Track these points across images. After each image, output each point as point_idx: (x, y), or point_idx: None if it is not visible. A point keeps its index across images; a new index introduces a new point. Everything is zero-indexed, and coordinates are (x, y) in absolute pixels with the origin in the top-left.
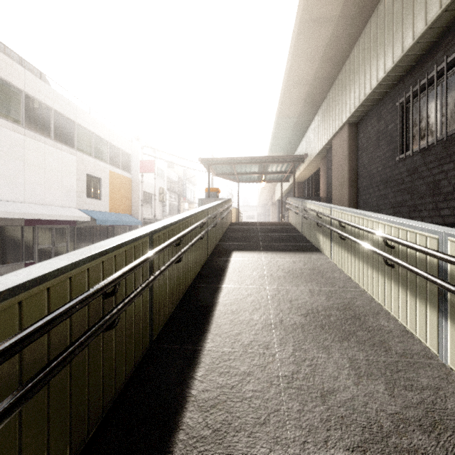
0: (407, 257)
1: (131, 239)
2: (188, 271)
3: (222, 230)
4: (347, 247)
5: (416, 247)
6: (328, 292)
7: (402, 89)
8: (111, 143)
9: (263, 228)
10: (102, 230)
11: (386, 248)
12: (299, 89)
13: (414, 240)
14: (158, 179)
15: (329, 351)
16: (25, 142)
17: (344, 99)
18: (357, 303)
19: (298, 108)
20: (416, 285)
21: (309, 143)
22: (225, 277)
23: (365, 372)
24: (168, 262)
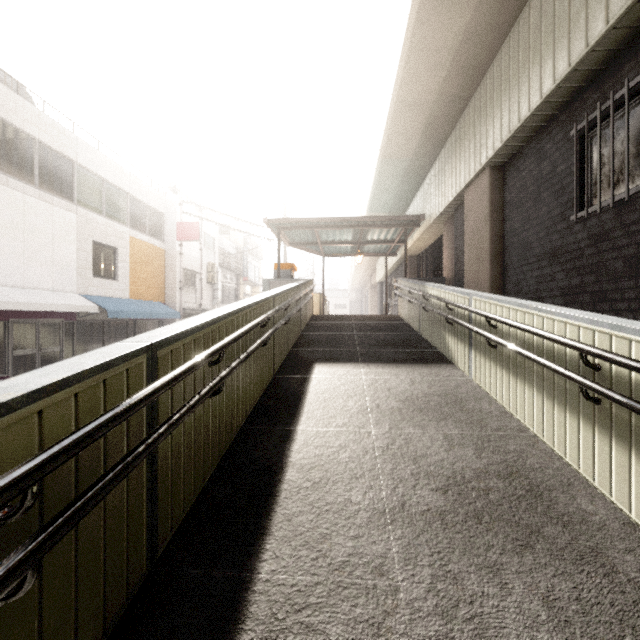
0: (632, 389)
1: (94, 367)
2: (237, 405)
3: (298, 328)
4: (501, 359)
5: None
6: (475, 439)
7: (580, 110)
8: (133, 196)
9: (360, 324)
10: (118, 326)
11: (582, 368)
12: (415, 116)
13: None
14: (205, 250)
15: (501, 578)
16: None
17: (484, 130)
18: (529, 461)
19: (413, 145)
20: None
21: (427, 198)
22: (301, 411)
23: (583, 636)
24: (191, 401)
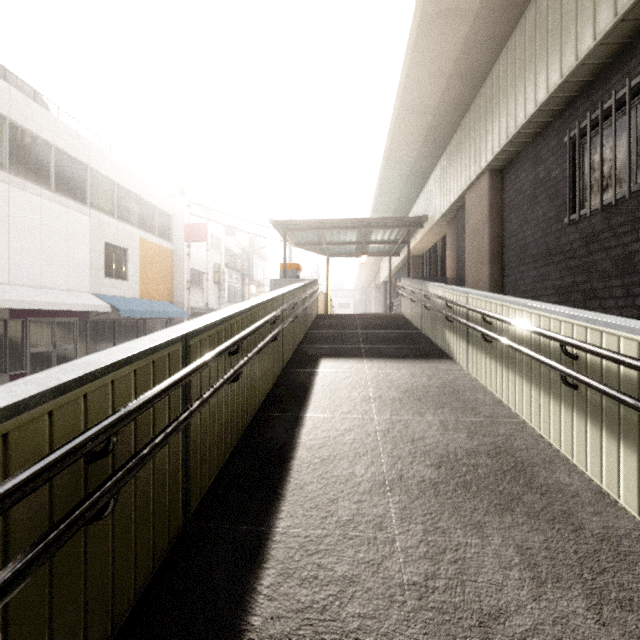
0: (602, 374)
1: (146, 350)
2: (251, 393)
3: (304, 326)
4: (495, 353)
5: (623, 359)
6: (469, 425)
7: (572, 118)
8: (142, 199)
9: (364, 323)
10: (128, 325)
11: (563, 358)
12: (417, 121)
13: (616, 347)
14: (212, 251)
15: (483, 532)
16: (10, 194)
17: (483, 135)
18: (516, 443)
19: (416, 148)
20: (619, 420)
21: (430, 199)
22: (309, 400)
23: (548, 574)
24: (217, 384)
